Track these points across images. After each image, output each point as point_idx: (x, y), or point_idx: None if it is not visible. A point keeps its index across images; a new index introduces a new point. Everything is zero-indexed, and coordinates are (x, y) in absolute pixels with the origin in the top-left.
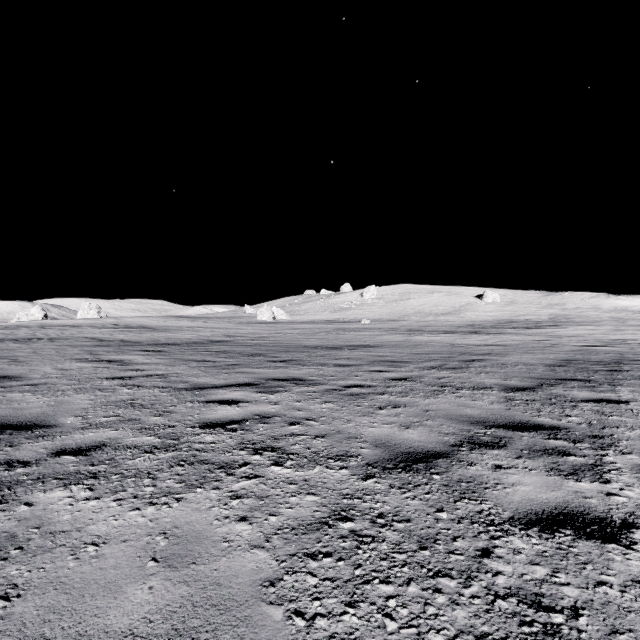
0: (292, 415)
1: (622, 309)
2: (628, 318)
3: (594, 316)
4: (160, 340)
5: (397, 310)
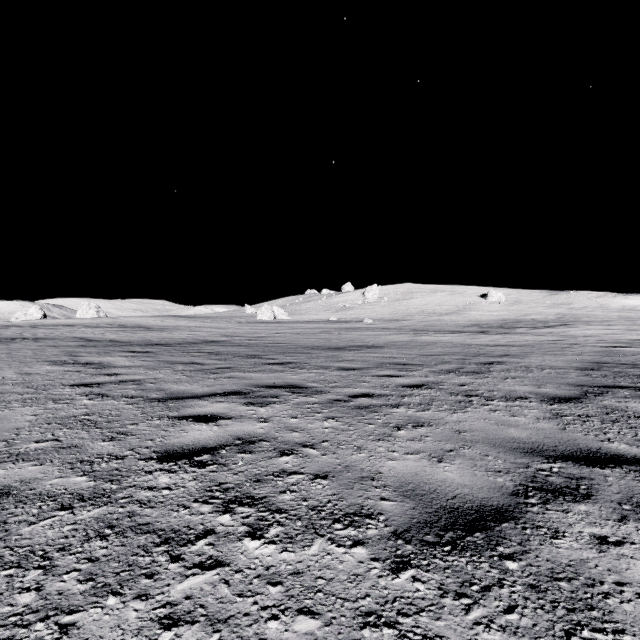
0: (285, 439)
1: (630, 308)
2: (638, 317)
3: (602, 315)
4: (152, 340)
5: (400, 309)
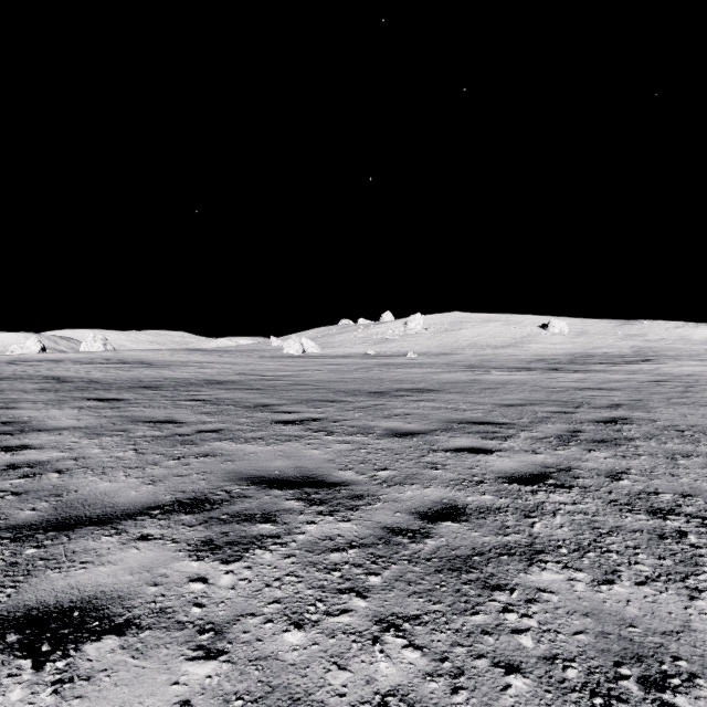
0: None
1: None
2: None
3: (687, 349)
4: (143, 380)
5: (448, 342)
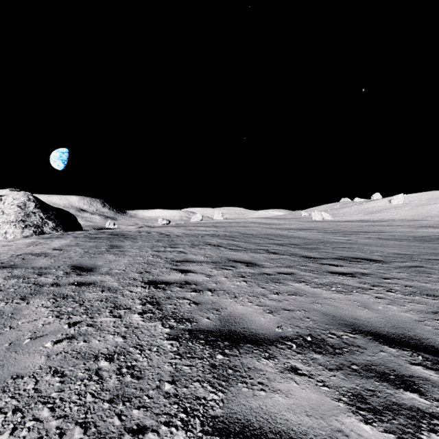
0: (357, 239)
1: None
2: None
3: None
4: (285, 228)
5: (421, 212)
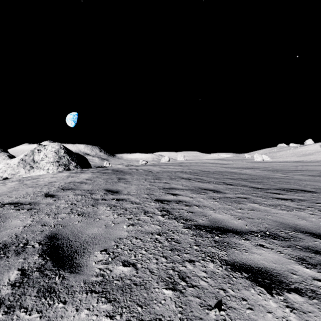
0: (293, 175)
1: None
2: None
3: None
4: (233, 167)
5: None
